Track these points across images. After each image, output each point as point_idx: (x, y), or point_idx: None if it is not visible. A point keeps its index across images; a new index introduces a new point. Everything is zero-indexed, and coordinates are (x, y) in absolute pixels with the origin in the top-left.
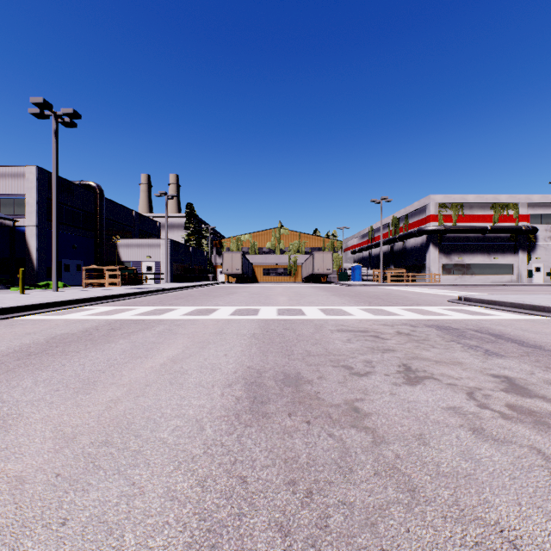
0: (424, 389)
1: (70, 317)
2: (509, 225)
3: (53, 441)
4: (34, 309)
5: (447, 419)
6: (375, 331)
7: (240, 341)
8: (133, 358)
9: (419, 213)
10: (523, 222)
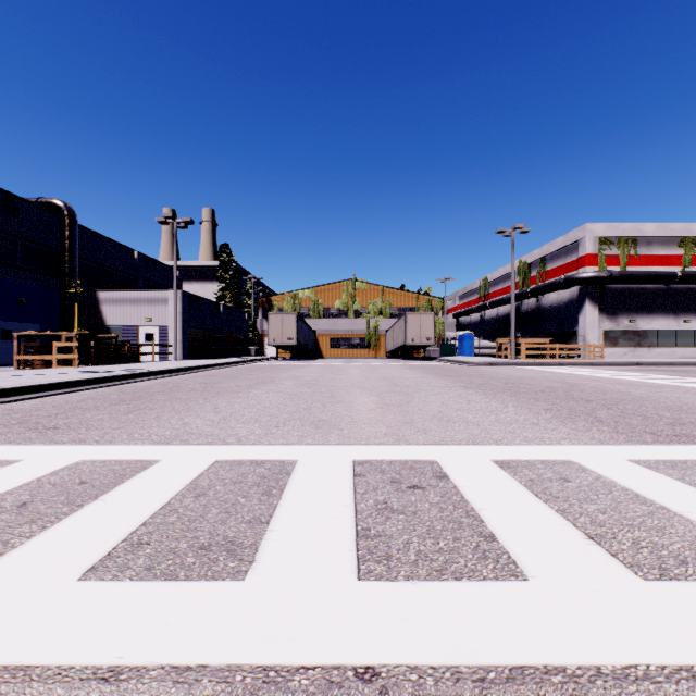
0: None
1: None
2: None
3: None
4: None
5: None
6: None
7: None
8: None
9: (566, 253)
10: None
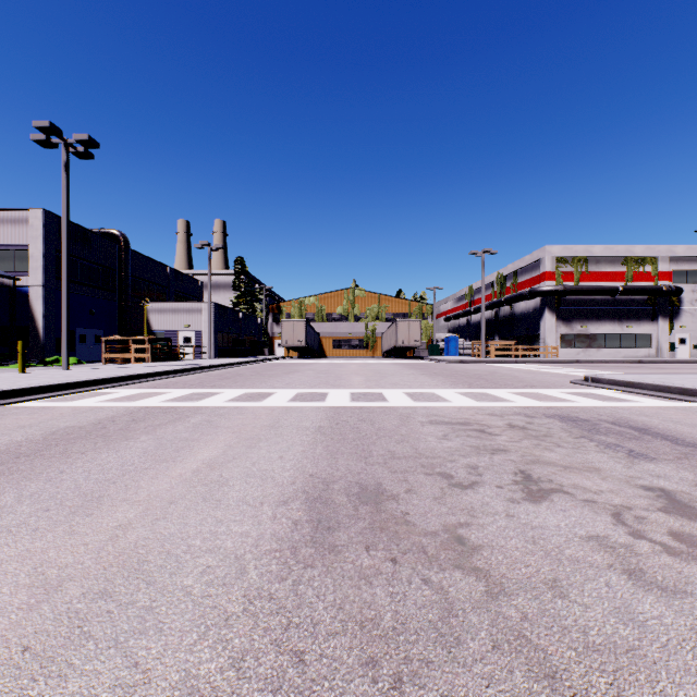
0: (552, 508)
1: (80, 404)
2: (646, 284)
3: (29, 591)
4: (34, 393)
5: (589, 555)
6: (480, 424)
7: (301, 437)
8: (156, 462)
9: (531, 269)
10: (664, 281)
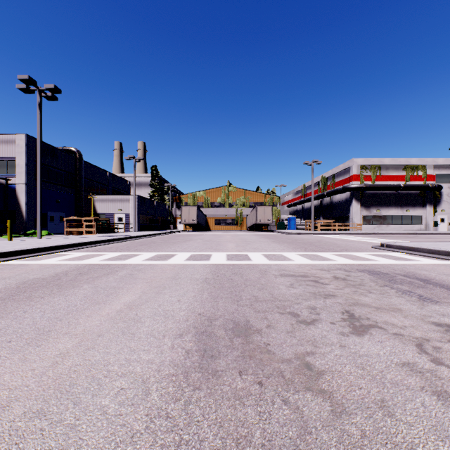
0: (372, 340)
1: (46, 262)
2: (418, 183)
3: None
4: (15, 255)
5: (405, 379)
6: (314, 276)
7: (193, 286)
8: (92, 304)
9: (344, 173)
10: (430, 181)
